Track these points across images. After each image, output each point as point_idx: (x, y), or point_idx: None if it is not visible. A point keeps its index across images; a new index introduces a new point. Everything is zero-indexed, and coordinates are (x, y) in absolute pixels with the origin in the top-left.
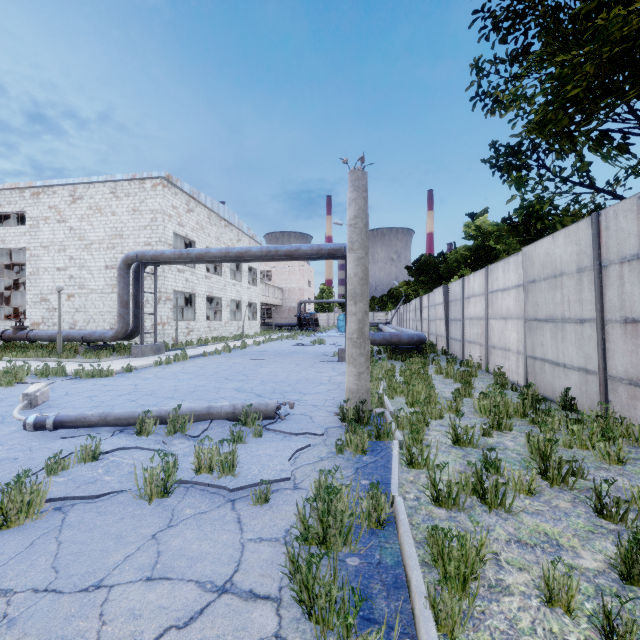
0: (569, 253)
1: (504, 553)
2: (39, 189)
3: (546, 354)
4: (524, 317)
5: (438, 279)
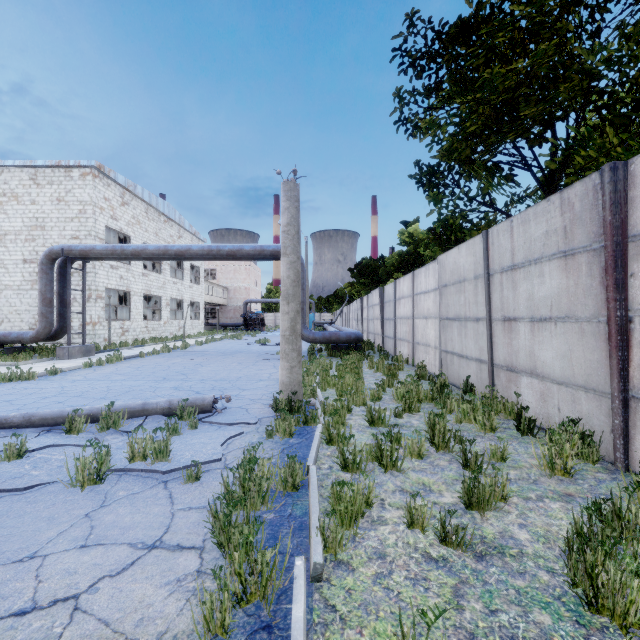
0: (469, 263)
1: (389, 499)
2: None
3: (454, 348)
4: (439, 316)
5: (378, 281)
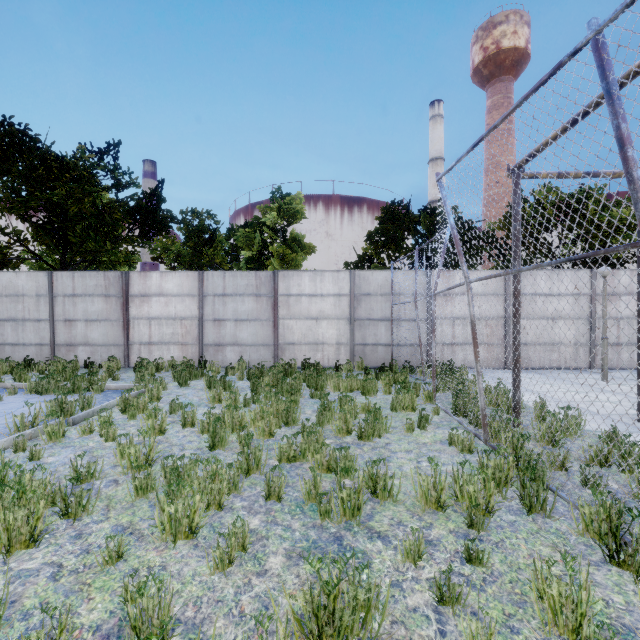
0: (31, 285)
1: None
2: None
3: (7, 340)
4: None
5: None
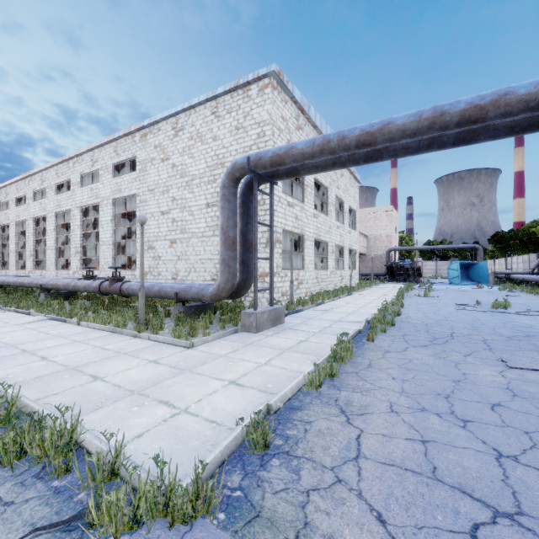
0: None
1: None
2: (146, 130)
3: None
4: None
5: None
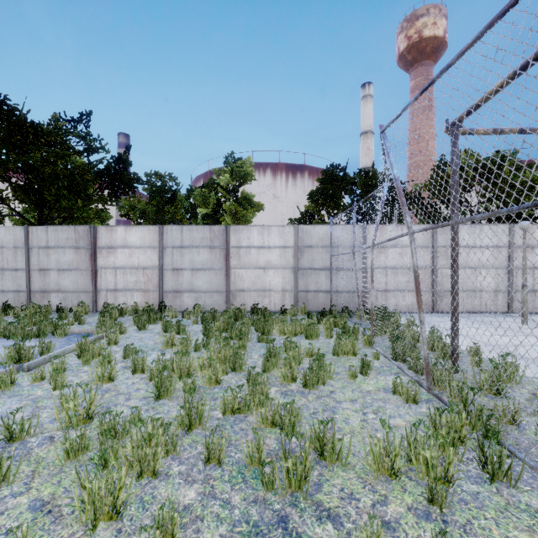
0: (9, 238)
1: None
2: None
3: None
4: None
5: None
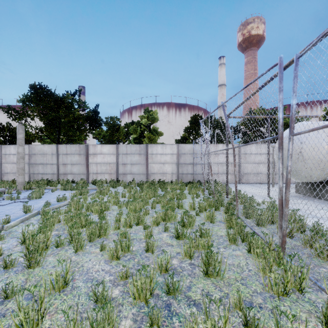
0: (49, 150)
1: None
2: None
3: (40, 172)
4: (29, 163)
5: None
